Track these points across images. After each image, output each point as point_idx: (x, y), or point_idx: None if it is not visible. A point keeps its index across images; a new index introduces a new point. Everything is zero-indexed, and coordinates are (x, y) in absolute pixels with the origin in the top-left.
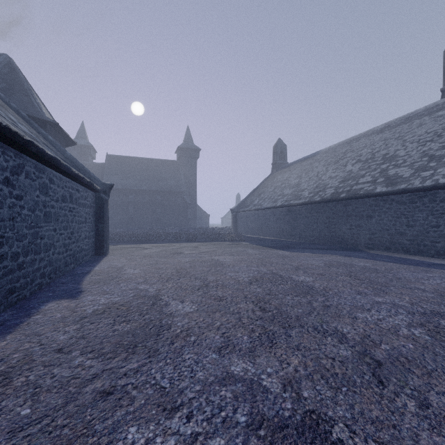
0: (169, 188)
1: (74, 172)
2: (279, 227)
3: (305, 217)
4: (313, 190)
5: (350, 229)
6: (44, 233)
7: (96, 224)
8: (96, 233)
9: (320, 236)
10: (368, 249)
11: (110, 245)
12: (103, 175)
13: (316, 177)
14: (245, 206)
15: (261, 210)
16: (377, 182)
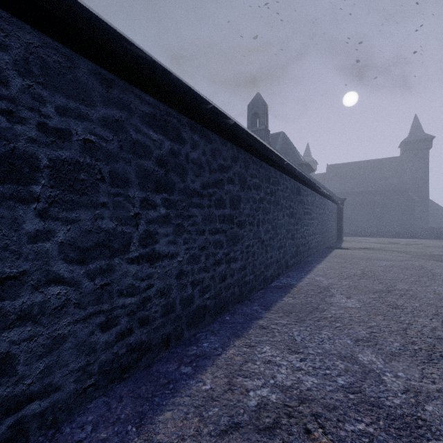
0: (389, 186)
1: (334, 199)
2: None
3: None
4: None
5: None
6: (327, 225)
7: (337, 222)
8: (337, 227)
9: None
10: None
11: None
12: (324, 183)
13: None
14: None
15: None
16: None
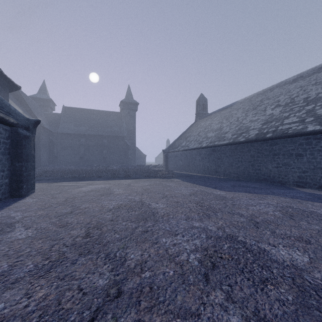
0: (113, 133)
1: None
2: (205, 165)
3: (229, 156)
4: (236, 132)
5: (276, 167)
6: None
7: (12, 162)
8: (12, 173)
9: (245, 173)
10: (298, 187)
11: (48, 182)
12: (59, 123)
13: (237, 122)
14: (174, 148)
15: (188, 150)
16: (307, 121)
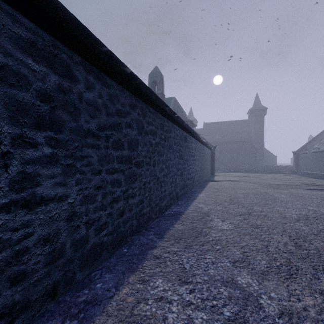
0: (242, 139)
1: (209, 146)
2: None
3: None
4: None
5: None
6: (205, 165)
7: (211, 162)
8: (211, 166)
9: None
10: None
11: None
12: (202, 135)
13: None
14: (305, 150)
15: (318, 152)
16: None
